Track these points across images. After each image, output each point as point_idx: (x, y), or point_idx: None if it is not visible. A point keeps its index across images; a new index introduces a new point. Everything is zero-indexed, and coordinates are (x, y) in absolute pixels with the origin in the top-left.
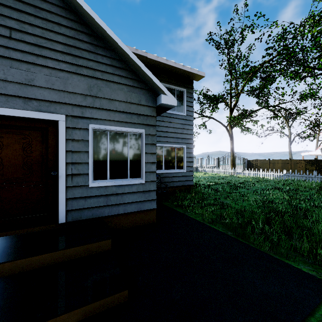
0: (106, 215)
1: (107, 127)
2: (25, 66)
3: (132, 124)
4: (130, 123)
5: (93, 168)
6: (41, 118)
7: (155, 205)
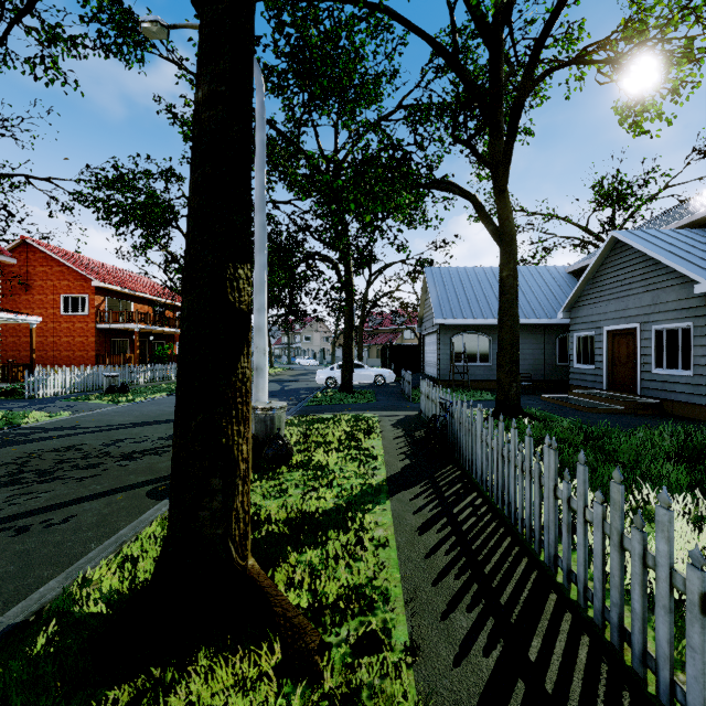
0: (662, 397)
1: (663, 325)
2: (626, 298)
3: (681, 319)
4: (680, 318)
5: (656, 359)
6: (631, 327)
7: (704, 401)
